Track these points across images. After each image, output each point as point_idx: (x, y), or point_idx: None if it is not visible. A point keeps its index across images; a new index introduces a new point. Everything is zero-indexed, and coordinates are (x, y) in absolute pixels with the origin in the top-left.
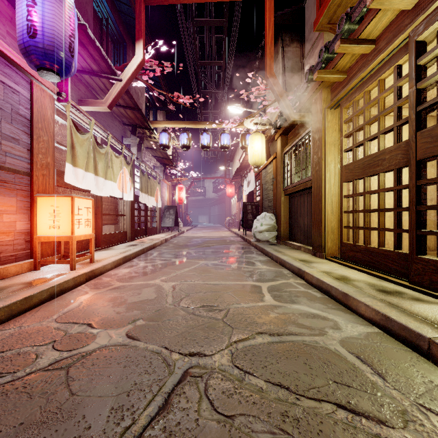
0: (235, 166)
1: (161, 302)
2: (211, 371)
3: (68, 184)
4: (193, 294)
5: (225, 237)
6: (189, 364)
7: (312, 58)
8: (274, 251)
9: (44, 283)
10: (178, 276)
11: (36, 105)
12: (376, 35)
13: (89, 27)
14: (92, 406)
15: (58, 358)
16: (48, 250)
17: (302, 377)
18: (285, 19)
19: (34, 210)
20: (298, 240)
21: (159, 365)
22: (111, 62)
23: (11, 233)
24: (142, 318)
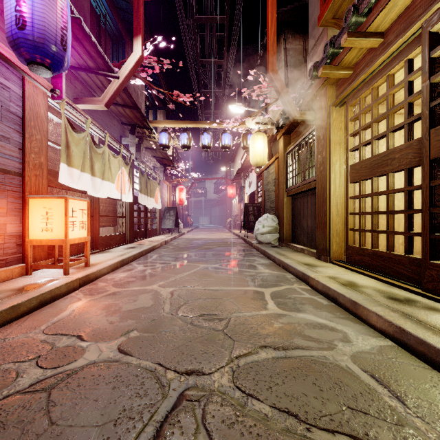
0: (237, 167)
1: (158, 310)
2: (210, 394)
3: (64, 185)
4: (192, 301)
5: (226, 238)
6: (186, 385)
7: (315, 55)
8: (276, 254)
9: (34, 290)
10: (177, 281)
11: (28, 102)
12: (384, 27)
13: (86, 22)
14: (72, 439)
15: (41, 378)
16: (42, 254)
17: (312, 401)
18: (288, 16)
19: (26, 212)
20: (301, 242)
21: (152, 385)
22: (110, 60)
23: (1, 237)
24: (136, 329)
